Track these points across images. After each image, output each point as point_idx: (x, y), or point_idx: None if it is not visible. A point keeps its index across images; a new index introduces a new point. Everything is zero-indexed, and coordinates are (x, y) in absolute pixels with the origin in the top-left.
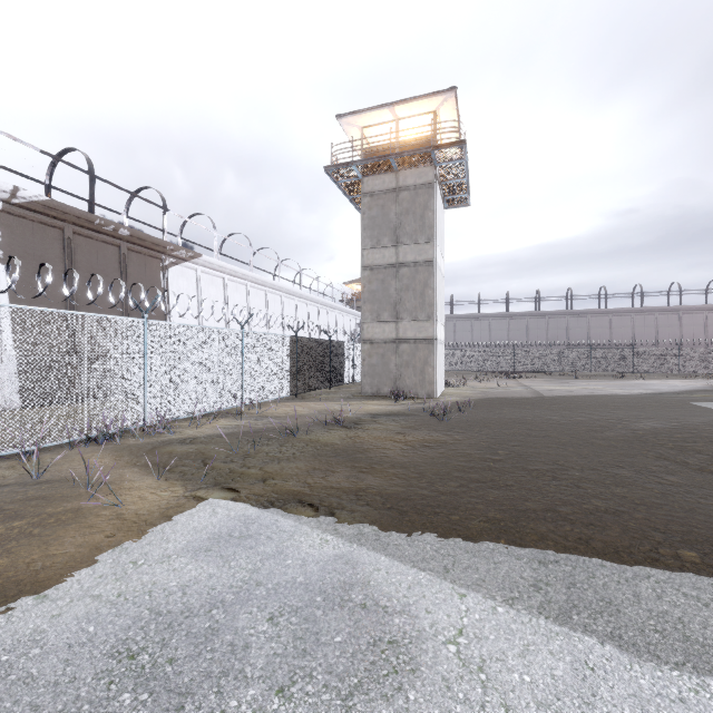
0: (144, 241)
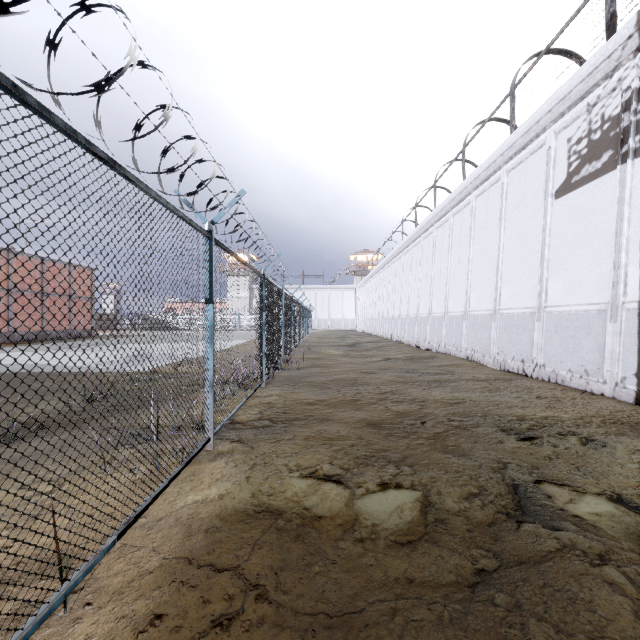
0: None
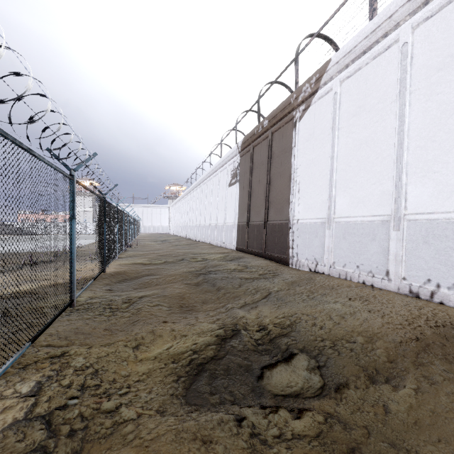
0: (277, 116)
